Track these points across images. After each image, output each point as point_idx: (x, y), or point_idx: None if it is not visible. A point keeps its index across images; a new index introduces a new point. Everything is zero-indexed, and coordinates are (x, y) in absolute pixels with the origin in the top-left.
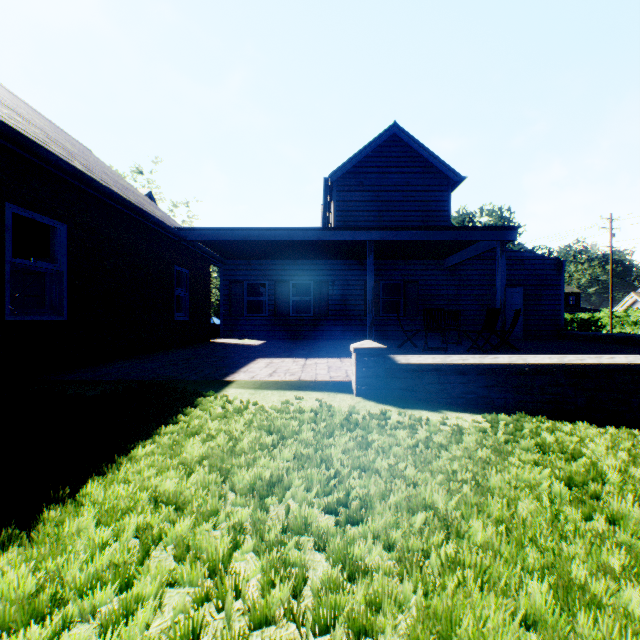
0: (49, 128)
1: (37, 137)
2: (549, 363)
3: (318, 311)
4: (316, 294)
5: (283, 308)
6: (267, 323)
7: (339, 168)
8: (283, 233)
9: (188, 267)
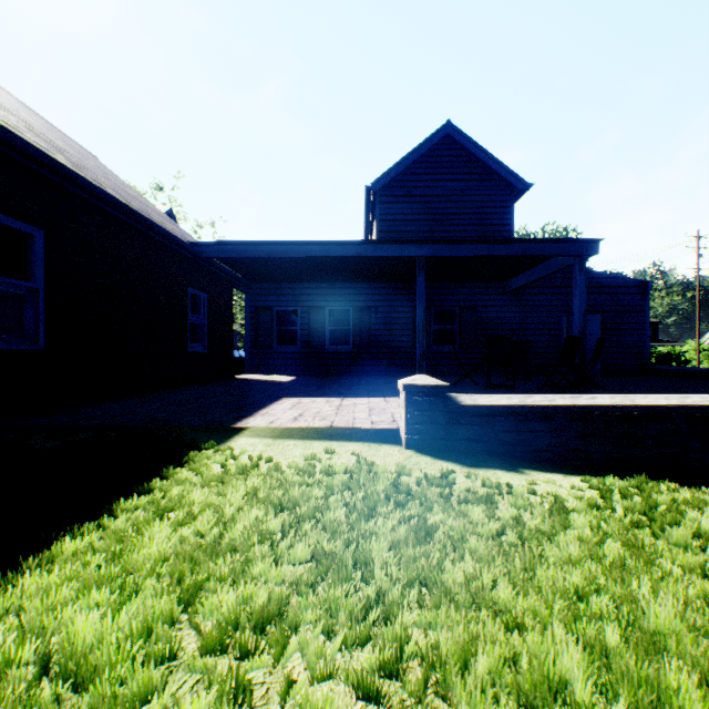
0: (39, 124)
1: (5, 120)
2: (666, 405)
3: (359, 342)
4: (356, 323)
5: (318, 339)
6: (300, 356)
7: (383, 175)
8: (316, 248)
9: (206, 290)
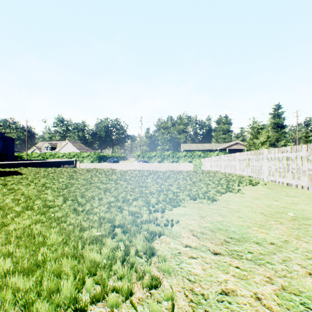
0: None
1: None
2: (21, 162)
3: None
4: None
5: None
6: None
7: None
8: None
9: None
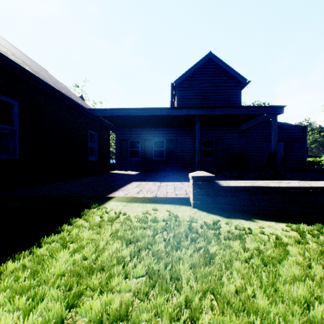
0: (19, 54)
1: None
2: None
3: (168, 156)
4: (167, 146)
5: (149, 154)
6: (140, 162)
7: (179, 77)
8: (148, 111)
9: (96, 131)
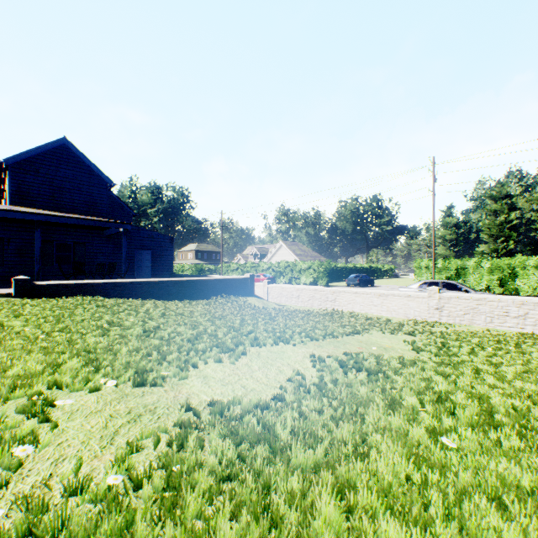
0: None
1: None
2: (104, 282)
3: None
4: None
5: None
6: None
7: (15, 156)
8: None
9: None
